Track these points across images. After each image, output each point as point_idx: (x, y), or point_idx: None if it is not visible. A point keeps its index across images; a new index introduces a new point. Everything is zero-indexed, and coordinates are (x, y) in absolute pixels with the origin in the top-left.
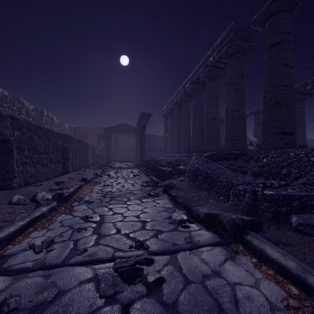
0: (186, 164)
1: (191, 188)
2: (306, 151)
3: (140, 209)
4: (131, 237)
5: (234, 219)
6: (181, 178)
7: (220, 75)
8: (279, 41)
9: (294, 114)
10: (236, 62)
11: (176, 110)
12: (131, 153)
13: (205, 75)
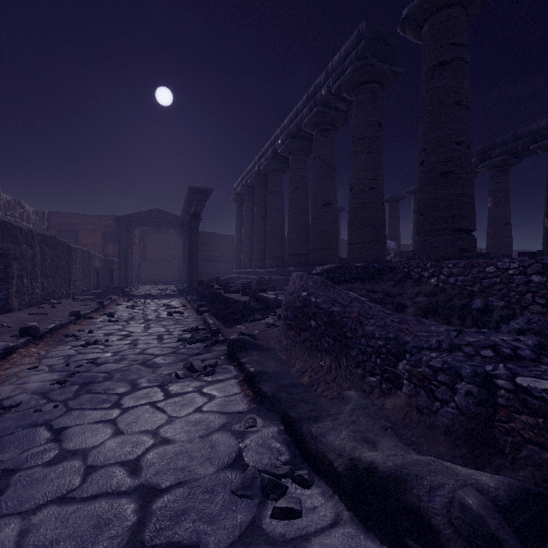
0: (277, 287)
1: (291, 347)
2: (523, 262)
3: (151, 426)
4: None
5: (480, 518)
6: (269, 319)
7: (339, 124)
8: (449, 59)
9: (473, 196)
10: (368, 99)
11: (259, 188)
12: (174, 266)
13: (313, 122)
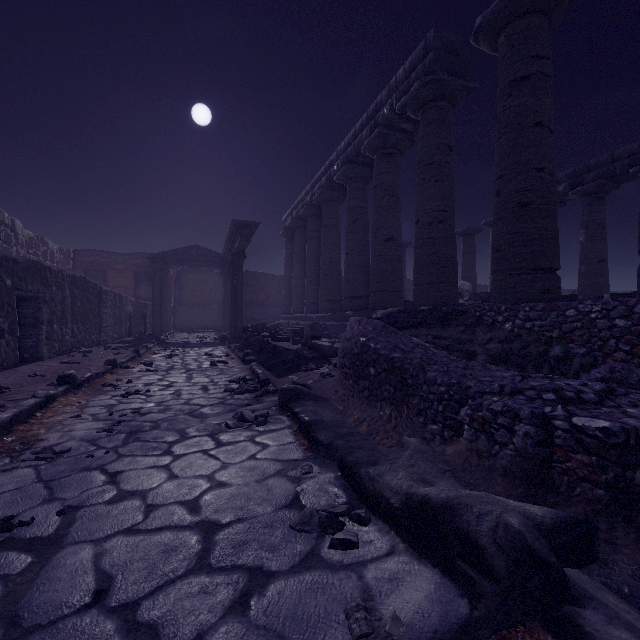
0: (332, 334)
1: (349, 397)
2: (606, 305)
3: (206, 472)
4: (141, 625)
5: (520, 534)
6: (324, 369)
7: (403, 147)
8: (529, 74)
9: (556, 230)
10: (437, 119)
11: (312, 221)
12: (214, 311)
13: (373, 145)
